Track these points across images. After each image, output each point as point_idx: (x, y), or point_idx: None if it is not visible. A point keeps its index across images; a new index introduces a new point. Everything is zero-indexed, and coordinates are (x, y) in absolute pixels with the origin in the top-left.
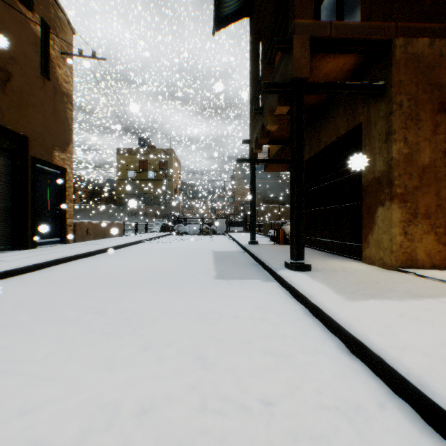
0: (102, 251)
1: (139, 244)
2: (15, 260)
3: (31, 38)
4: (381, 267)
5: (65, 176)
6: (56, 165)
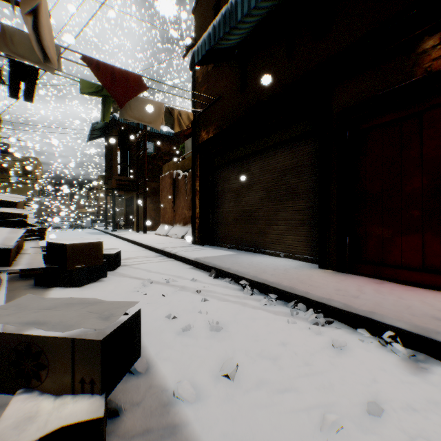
0: None
1: None
2: None
3: None
4: (135, 231)
5: None
6: None
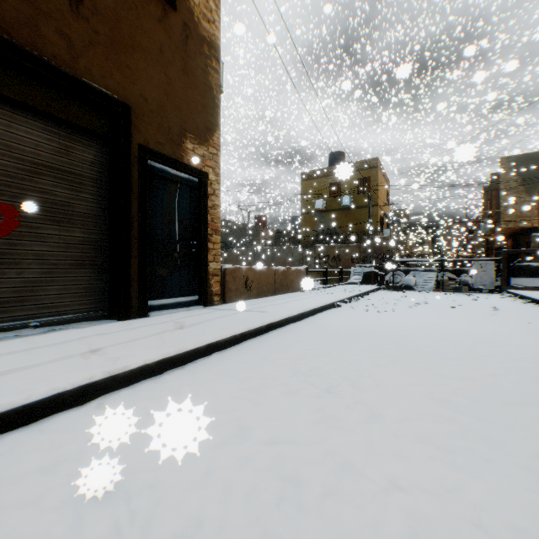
0: (246, 337)
1: (330, 311)
2: None
3: None
4: None
5: (205, 187)
6: (187, 166)
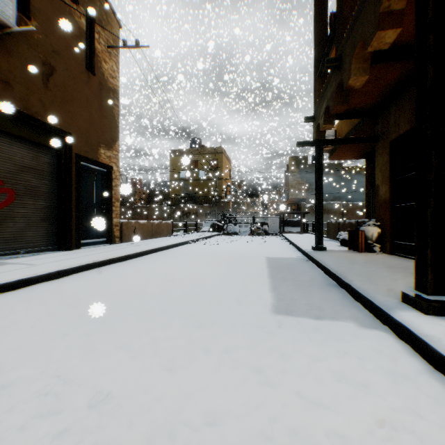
0: (141, 254)
1: (185, 245)
2: (41, 265)
3: (75, 31)
4: None
5: (111, 174)
6: (101, 163)
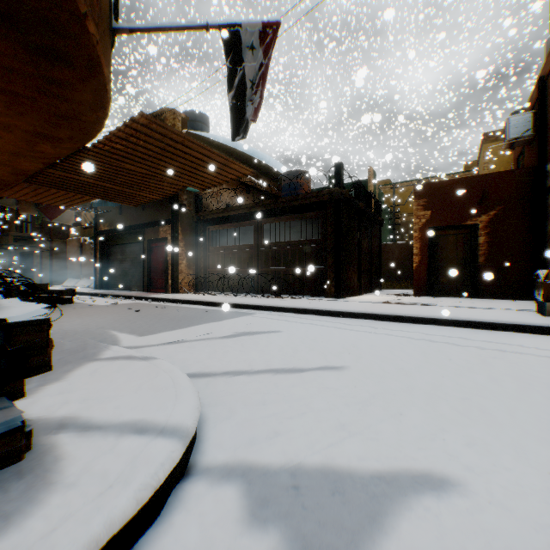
0: None
1: None
2: None
3: None
4: None
5: None
6: None
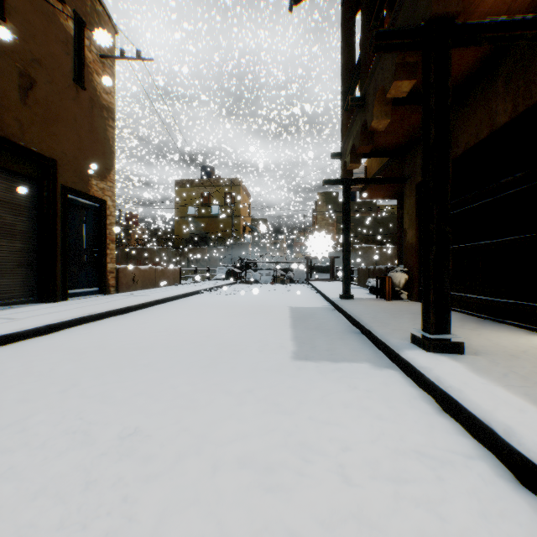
0: (145, 306)
1: (196, 295)
2: (25, 319)
3: (61, 36)
4: None
5: (105, 210)
6: (93, 196)
